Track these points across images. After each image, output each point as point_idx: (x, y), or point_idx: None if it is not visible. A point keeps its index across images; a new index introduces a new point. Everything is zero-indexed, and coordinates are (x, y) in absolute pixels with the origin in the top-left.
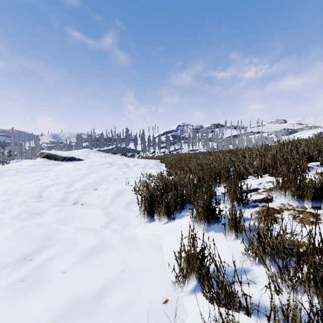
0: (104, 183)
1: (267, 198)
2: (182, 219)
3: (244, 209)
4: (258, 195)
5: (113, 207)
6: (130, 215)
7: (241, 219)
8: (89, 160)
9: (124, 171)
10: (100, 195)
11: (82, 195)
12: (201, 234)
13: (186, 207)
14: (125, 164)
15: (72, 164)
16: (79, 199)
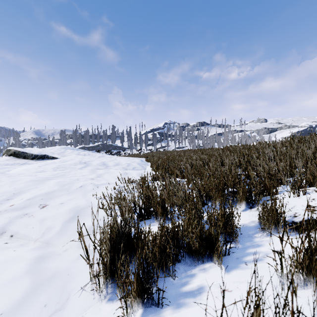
0: (62, 194)
1: None
2: None
3: None
4: None
5: (61, 241)
6: (77, 272)
7: None
8: (59, 159)
9: (98, 174)
10: (46, 218)
11: (15, 218)
12: None
13: (185, 260)
14: (104, 164)
15: (36, 165)
16: (8, 227)
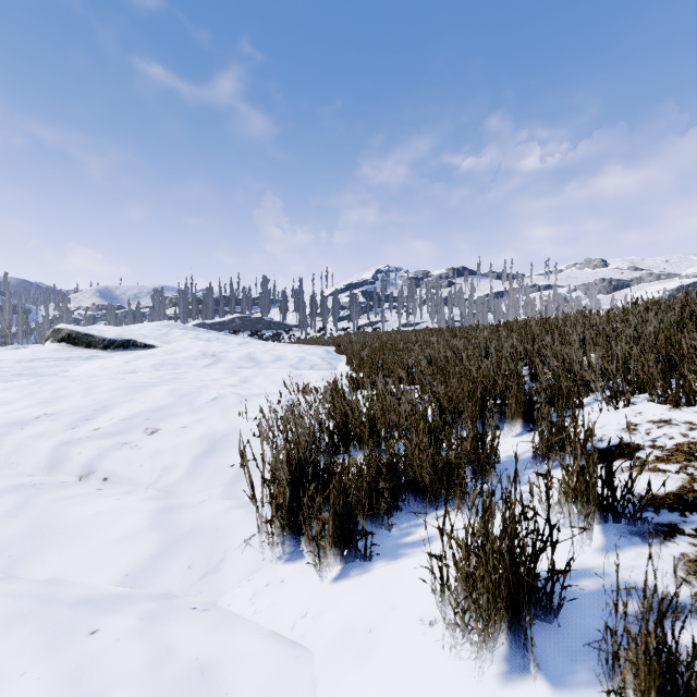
0: (182, 412)
1: (696, 493)
2: (397, 567)
3: (628, 544)
4: (651, 474)
5: (193, 489)
6: (231, 526)
7: (679, 640)
8: (162, 349)
9: (244, 377)
10: (161, 451)
11: (108, 450)
12: (489, 691)
13: (409, 506)
14: (252, 358)
15: (118, 359)
16: (98, 464)
